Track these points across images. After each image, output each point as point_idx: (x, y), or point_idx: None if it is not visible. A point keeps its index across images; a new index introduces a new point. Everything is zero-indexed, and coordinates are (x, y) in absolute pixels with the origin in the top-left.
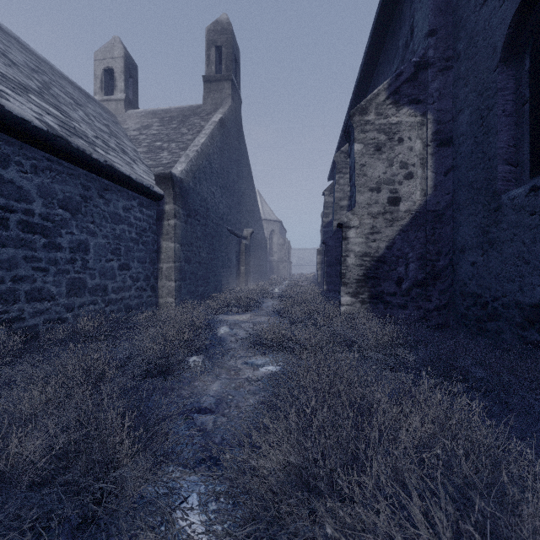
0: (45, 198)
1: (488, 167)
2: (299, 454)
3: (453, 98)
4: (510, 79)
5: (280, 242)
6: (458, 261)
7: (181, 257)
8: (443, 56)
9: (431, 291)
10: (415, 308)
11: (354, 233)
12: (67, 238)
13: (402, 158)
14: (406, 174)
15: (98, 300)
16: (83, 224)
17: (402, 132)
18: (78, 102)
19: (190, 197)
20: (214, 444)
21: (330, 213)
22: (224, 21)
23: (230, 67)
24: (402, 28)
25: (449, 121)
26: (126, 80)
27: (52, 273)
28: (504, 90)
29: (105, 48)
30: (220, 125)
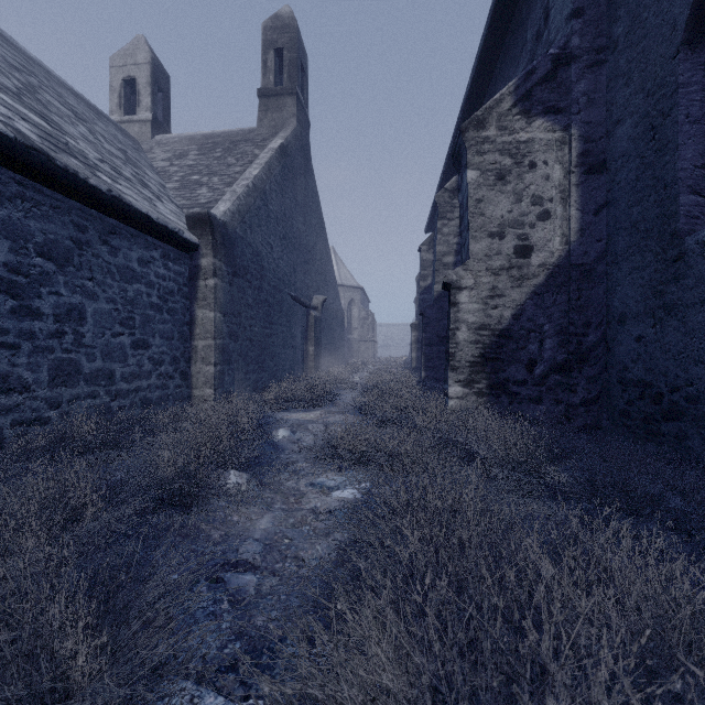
0: (15, 240)
1: (664, 198)
2: (399, 668)
3: (607, 105)
4: (697, 70)
5: (362, 315)
6: (615, 335)
7: (224, 332)
8: (593, 46)
9: (576, 378)
10: (553, 402)
11: (467, 296)
12: (51, 300)
13: (535, 190)
14: (540, 213)
15: (99, 392)
16: (75, 280)
17: (535, 153)
18: (80, 116)
19: (237, 248)
20: (255, 628)
21: (429, 274)
22: (286, 15)
23: (295, 76)
24: (532, 13)
25: (601, 138)
26: (154, 95)
27: (26, 352)
28: (688, 86)
29: (124, 51)
30: (280, 153)
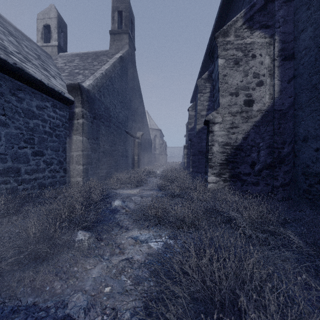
0: None
1: None
2: None
3: (295, 22)
4: None
5: (160, 142)
6: (300, 148)
7: (88, 148)
8: None
9: (277, 172)
10: (265, 185)
11: (218, 127)
12: None
13: (255, 70)
14: (258, 82)
15: (10, 180)
16: None
17: (255, 50)
18: (13, 35)
19: (95, 104)
20: None
21: (192, 122)
22: None
23: (128, 24)
24: None
25: (291, 41)
26: (59, 33)
27: None
28: None
29: (44, 11)
30: (120, 60)
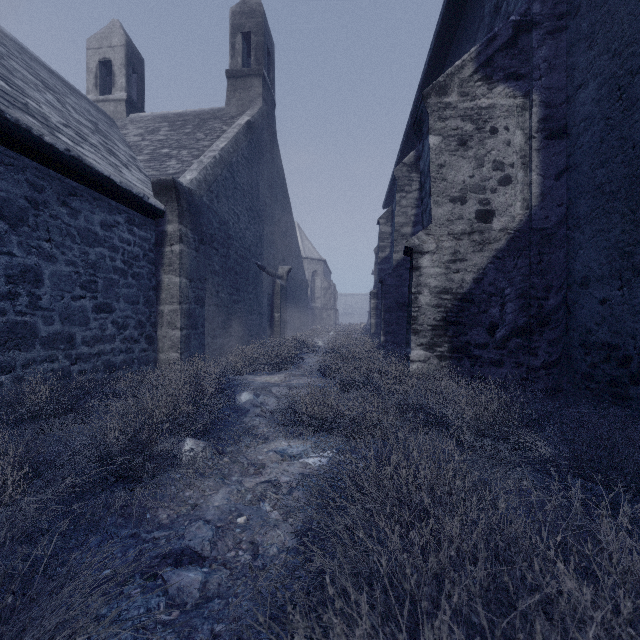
0: None
1: (632, 158)
2: None
3: (568, 70)
4: None
5: (324, 285)
6: (577, 298)
7: (190, 297)
8: (553, 13)
9: (537, 341)
10: (514, 365)
11: (429, 260)
12: (2, 261)
13: (496, 155)
14: (501, 178)
15: (58, 356)
16: (30, 241)
17: (496, 119)
18: (51, 87)
19: (203, 216)
20: None
21: (387, 246)
22: (253, 1)
23: (261, 59)
24: None
25: (562, 104)
26: (129, 76)
27: None
28: None
29: (100, 34)
30: (247, 129)
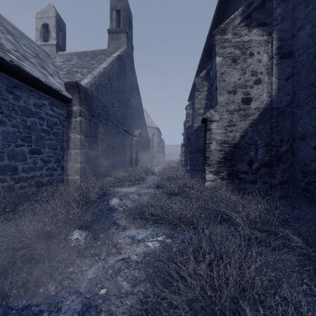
0: None
1: None
2: None
3: (293, 20)
4: None
5: (158, 140)
6: (298, 146)
7: (86, 146)
8: None
9: (275, 170)
10: (263, 183)
11: (216, 125)
12: None
13: (253, 67)
14: (255, 80)
15: (7, 178)
16: None
17: (253, 47)
18: (11, 33)
19: (93, 102)
20: None
21: (190, 120)
22: None
23: (126, 23)
24: None
25: (289, 39)
26: (57, 32)
27: None
28: None
29: (43, 10)
30: (118, 59)
